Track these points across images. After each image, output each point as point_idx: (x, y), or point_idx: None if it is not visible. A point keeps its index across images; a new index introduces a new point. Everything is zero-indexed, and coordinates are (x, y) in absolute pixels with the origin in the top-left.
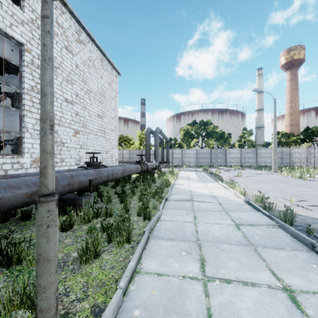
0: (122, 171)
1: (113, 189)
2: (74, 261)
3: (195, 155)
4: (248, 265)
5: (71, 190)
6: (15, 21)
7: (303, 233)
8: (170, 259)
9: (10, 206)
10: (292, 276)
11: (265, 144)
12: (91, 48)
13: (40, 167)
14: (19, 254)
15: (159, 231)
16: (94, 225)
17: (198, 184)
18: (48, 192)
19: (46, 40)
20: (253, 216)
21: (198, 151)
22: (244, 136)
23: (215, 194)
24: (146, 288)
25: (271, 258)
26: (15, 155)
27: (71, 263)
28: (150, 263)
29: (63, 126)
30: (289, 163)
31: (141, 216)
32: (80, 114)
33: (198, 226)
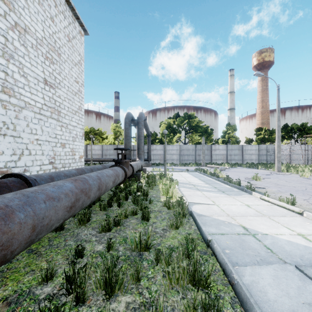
0: (74, 198)
1: (56, 232)
2: None
3: (178, 152)
4: None
5: None
6: None
7: None
8: None
9: None
10: None
11: (248, 141)
12: None
13: None
14: None
15: None
16: None
17: (229, 201)
18: None
19: None
20: None
21: (181, 147)
22: (228, 132)
23: None
24: None
25: None
26: None
27: None
28: None
29: None
30: (274, 160)
31: None
32: None
33: None
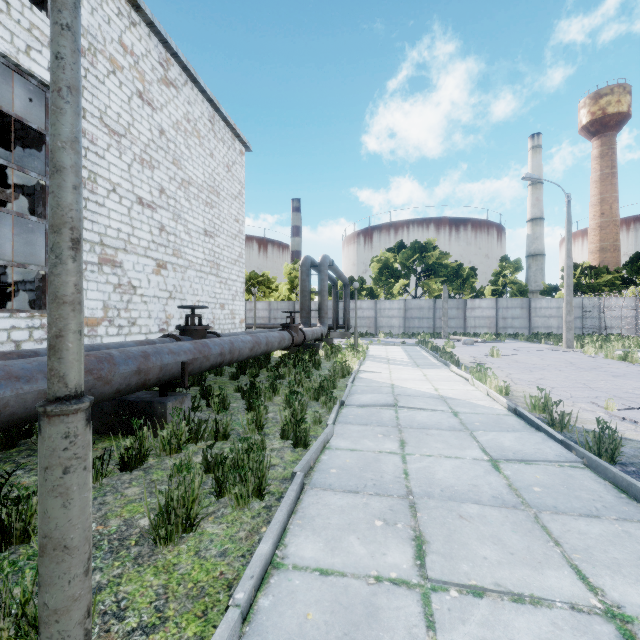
0: (252, 345)
1: (234, 380)
2: (143, 537)
3: (402, 313)
4: (521, 554)
5: (143, 383)
6: (36, 40)
7: (639, 480)
8: (348, 537)
9: (10, 419)
10: (624, 581)
11: (547, 290)
12: (191, 96)
13: (49, 334)
14: (27, 521)
15: (325, 472)
16: (188, 459)
17: (410, 372)
18: (66, 392)
19: (63, 45)
20: (528, 442)
21: (407, 304)
22: (504, 273)
23: (444, 392)
24: (294, 604)
25: (573, 537)
26: (36, 311)
27: (135, 542)
28: (305, 545)
29: (133, 253)
30: (599, 328)
31: (288, 440)
32: (168, 228)
33: (410, 463)
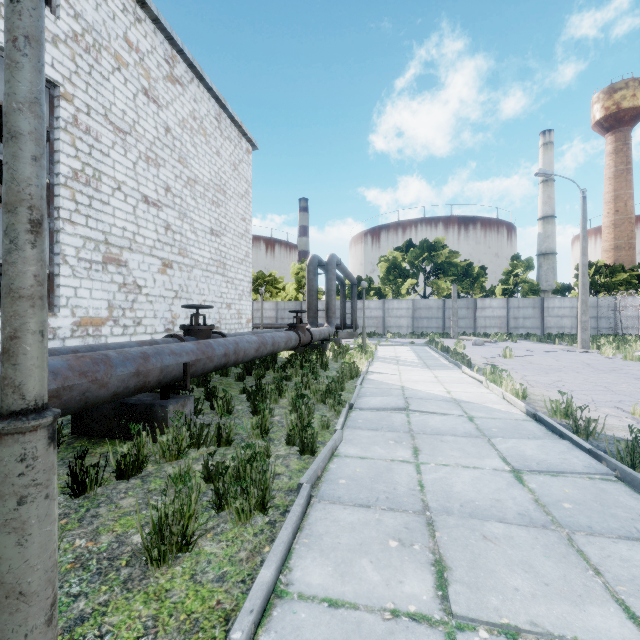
0: (258, 345)
1: (239, 381)
2: (135, 557)
3: (411, 313)
4: (557, 585)
5: (142, 385)
6: None
7: None
8: (359, 560)
9: None
10: None
11: (560, 289)
12: (197, 93)
13: (2, 335)
14: None
15: (334, 482)
16: (188, 467)
17: (420, 373)
18: (23, 405)
19: None
20: (552, 451)
21: (416, 303)
22: (515, 272)
23: (457, 395)
24: None
25: (614, 565)
26: None
27: (126, 562)
28: (312, 569)
29: (139, 252)
30: (614, 328)
31: (295, 446)
32: (174, 227)
33: (425, 473)
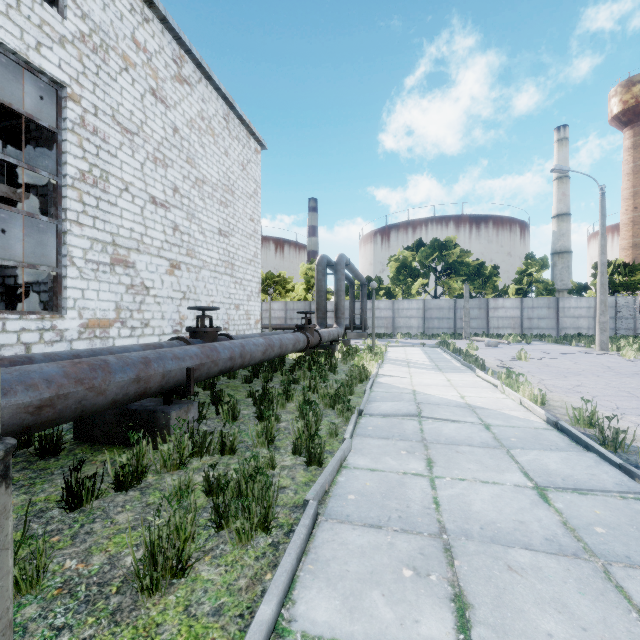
0: (265, 348)
1: (247, 384)
2: (126, 582)
3: (421, 313)
4: (597, 630)
5: (143, 392)
6: (46, 37)
7: None
8: (370, 592)
9: None
10: None
11: (576, 289)
12: (205, 93)
13: None
14: None
15: (342, 498)
16: (188, 479)
17: (432, 376)
18: None
19: None
20: (578, 465)
21: (426, 304)
22: (529, 271)
23: (472, 400)
24: None
25: None
26: (47, 313)
27: (117, 589)
28: (318, 603)
29: (146, 253)
30: (634, 329)
31: (301, 455)
32: (182, 228)
33: (441, 489)
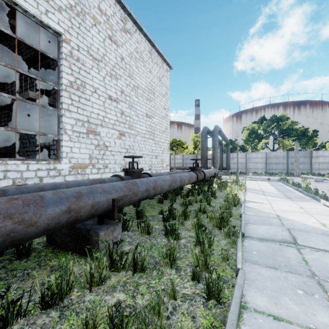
0: (170, 182)
1: (160, 203)
2: None
3: (264, 160)
4: None
5: (74, 219)
6: (51, 7)
7: None
8: None
9: None
10: None
11: None
12: (138, 38)
13: None
14: None
15: None
16: (95, 313)
17: (286, 204)
18: None
19: None
20: None
21: (268, 154)
22: None
23: None
24: None
25: None
26: (52, 160)
27: None
28: None
29: (106, 127)
30: None
31: (199, 282)
32: (125, 113)
33: None
